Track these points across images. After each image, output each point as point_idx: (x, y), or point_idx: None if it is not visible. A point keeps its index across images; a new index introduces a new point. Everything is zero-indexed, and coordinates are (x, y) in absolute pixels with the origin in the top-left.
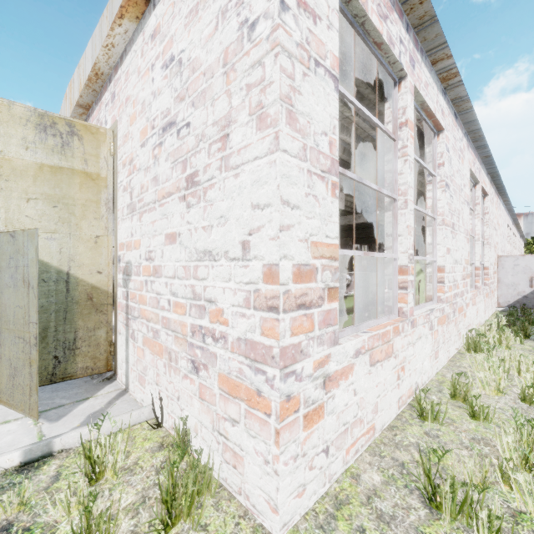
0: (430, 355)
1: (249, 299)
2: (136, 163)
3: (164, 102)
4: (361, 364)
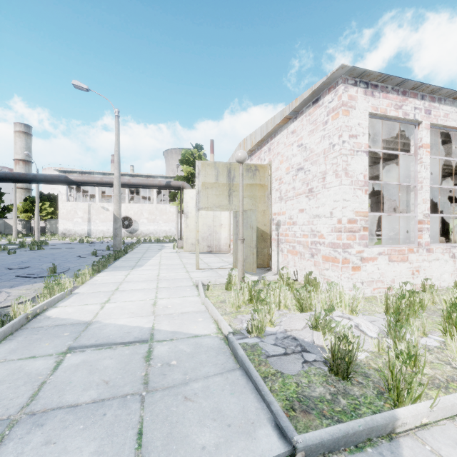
0: (451, 273)
1: (332, 229)
2: (283, 180)
3: (298, 159)
4: (382, 259)
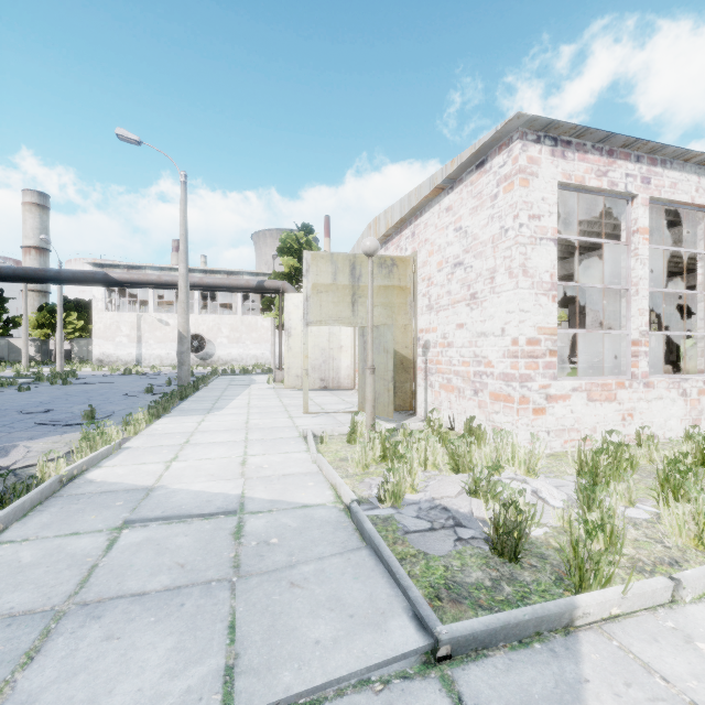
0: (680, 418)
1: (505, 354)
2: (433, 280)
3: (455, 250)
4: (578, 397)
